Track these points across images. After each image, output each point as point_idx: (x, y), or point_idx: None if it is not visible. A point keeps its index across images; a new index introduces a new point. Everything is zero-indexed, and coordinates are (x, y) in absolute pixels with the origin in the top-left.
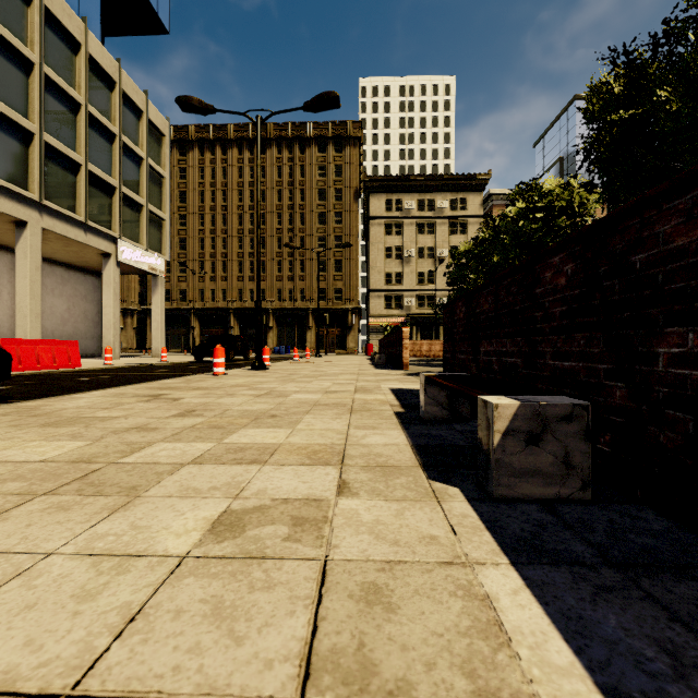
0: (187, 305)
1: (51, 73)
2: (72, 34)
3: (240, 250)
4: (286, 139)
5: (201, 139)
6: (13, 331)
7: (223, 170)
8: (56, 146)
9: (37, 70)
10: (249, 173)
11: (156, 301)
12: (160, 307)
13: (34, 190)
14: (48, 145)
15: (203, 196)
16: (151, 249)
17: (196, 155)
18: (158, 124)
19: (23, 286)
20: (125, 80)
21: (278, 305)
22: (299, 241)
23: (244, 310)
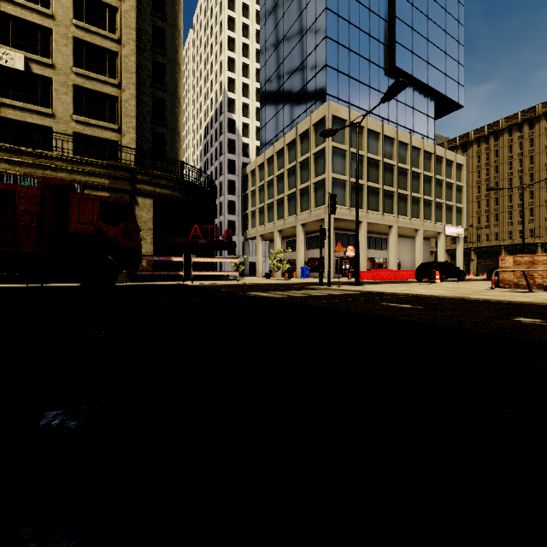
0: (467, 246)
1: (425, 173)
2: (430, 152)
3: (510, 204)
4: None
5: (477, 137)
6: (404, 266)
7: (495, 152)
8: (426, 199)
9: (422, 175)
10: (517, 148)
11: (458, 249)
12: (461, 252)
13: (421, 217)
14: (424, 199)
15: (479, 174)
16: (456, 224)
17: (474, 149)
18: (460, 162)
19: (418, 251)
20: (447, 153)
21: (546, 240)
22: None
23: (513, 245)
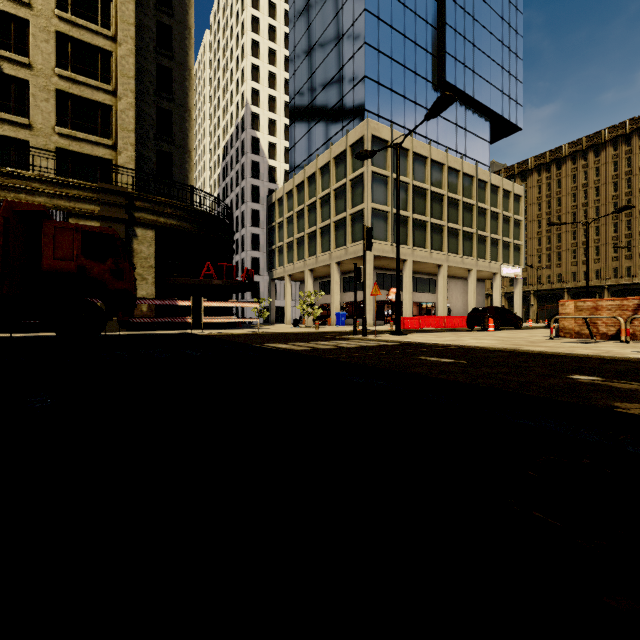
0: (526, 289)
1: (479, 204)
2: (485, 181)
3: (573, 241)
4: (622, 135)
5: (538, 165)
6: (455, 312)
7: (557, 182)
8: (480, 234)
9: (475, 207)
10: (582, 177)
11: (516, 293)
12: (519, 295)
13: (474, 256)
14: (478, 235)
15: (540, 207)
16: (514, 264)
17: (534, 178)
18: (518, 193)
19: (470, 295)
20: (504, 182)
21: (613, 282)
22: (638, 222)
23: (577, 288)
